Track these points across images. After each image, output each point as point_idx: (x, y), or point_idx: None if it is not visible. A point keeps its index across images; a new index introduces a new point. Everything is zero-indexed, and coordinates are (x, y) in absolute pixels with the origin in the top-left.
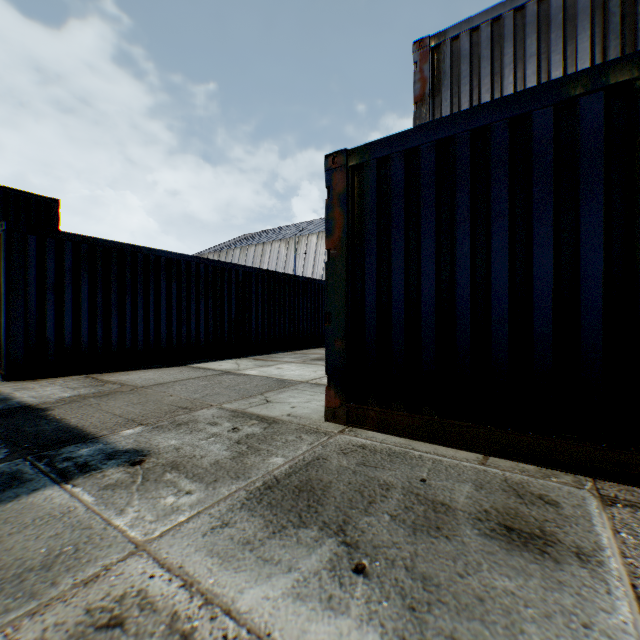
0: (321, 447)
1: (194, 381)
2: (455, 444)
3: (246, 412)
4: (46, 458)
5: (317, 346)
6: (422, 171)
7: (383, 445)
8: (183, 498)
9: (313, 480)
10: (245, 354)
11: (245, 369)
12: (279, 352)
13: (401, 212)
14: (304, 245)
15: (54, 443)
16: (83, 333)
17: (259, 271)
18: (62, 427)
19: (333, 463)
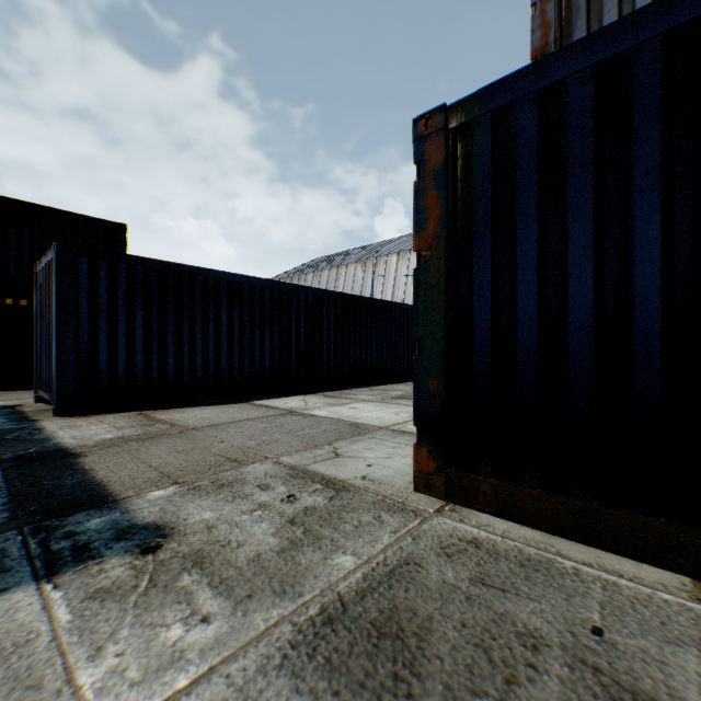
0: (411, 539)
1: (252, 423)
2: (631, 550)
3: (308, 470)
4: (44, 531)
5: (398, 381)
6: (569, 117)
7: (507, 542)
8: (194, 630)
9: (401, 610)
10: (315, 389)
11: (313, 408)
12: (354, 387)
13: (533, 185)
14: (383, 266)
15: (65, 506)
16: (138, 365)
17: (331, 294)
18: (85, 482)
19: (431, 574)
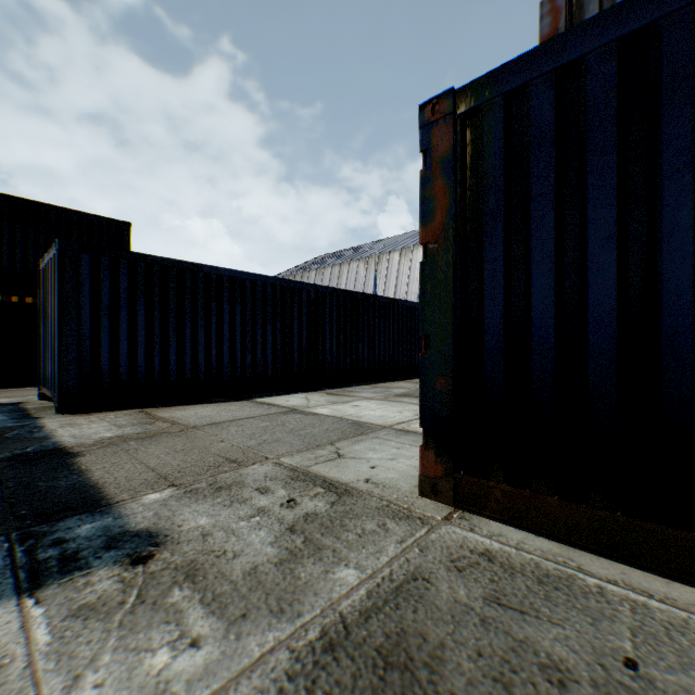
0: (418, 550)
1: (254, 421)
2: (659, 566)
3: (309, 472)
4: (32, 538)
5: (401, 378)
6: (589, 97)
7: (522, 555)
8: (182, 657)
9: (409, 635)
10: (317, 387)
11: (315, 406)
12: (356, 385)
13: (548, 172)
14: (385, 264)
15: (56, 510)
16: (139, 362)
17: (333, 291)
18: (79, 483)
19: (442, 591)
